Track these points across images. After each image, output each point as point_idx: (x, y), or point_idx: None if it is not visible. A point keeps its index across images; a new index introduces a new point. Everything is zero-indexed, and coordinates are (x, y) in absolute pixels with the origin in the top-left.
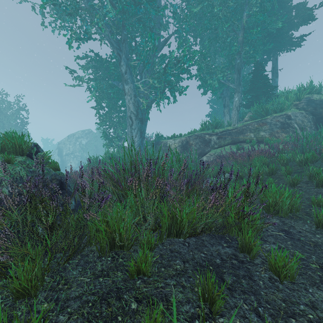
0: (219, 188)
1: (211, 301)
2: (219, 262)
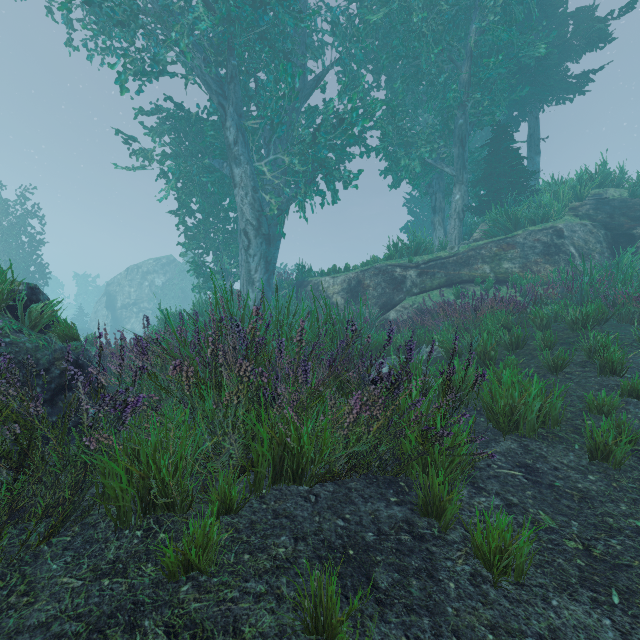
0: (388, 379)
1: (328, 634)
2: (372, 539)
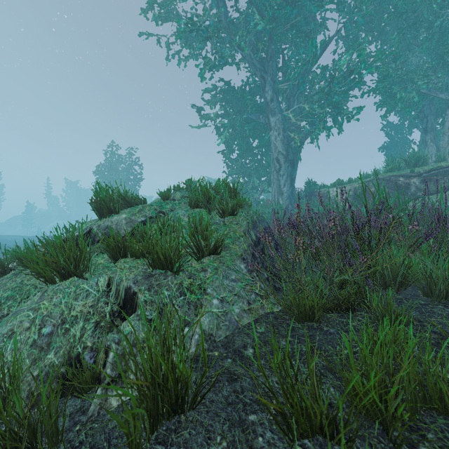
0: None
1: None
2: None
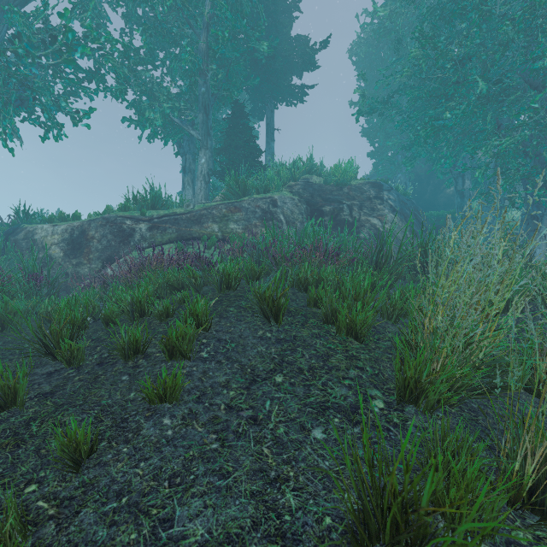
0: None
1: None
2: None
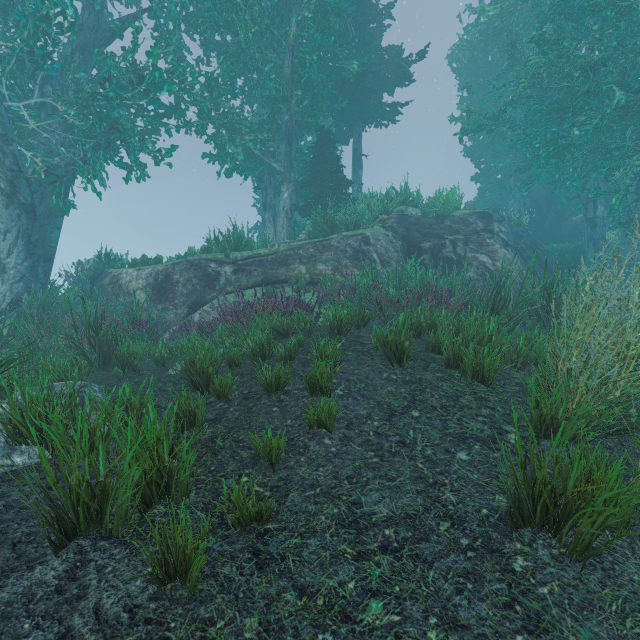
0: None
1: None
2: None
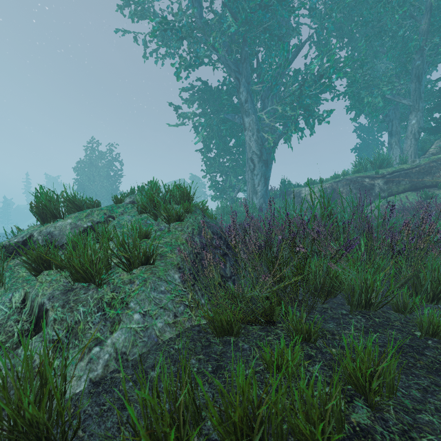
0: None
1: None
2: None
